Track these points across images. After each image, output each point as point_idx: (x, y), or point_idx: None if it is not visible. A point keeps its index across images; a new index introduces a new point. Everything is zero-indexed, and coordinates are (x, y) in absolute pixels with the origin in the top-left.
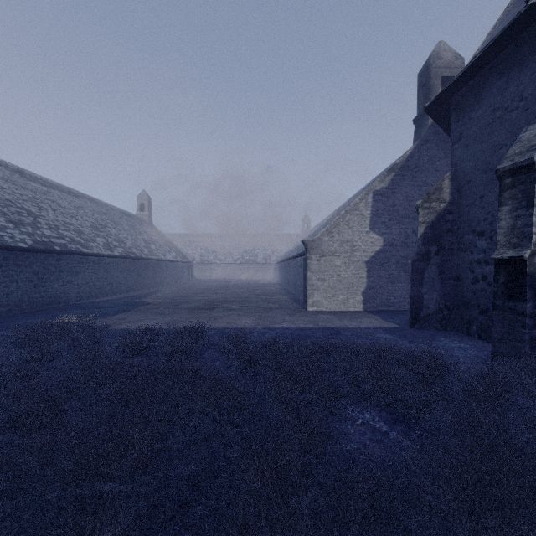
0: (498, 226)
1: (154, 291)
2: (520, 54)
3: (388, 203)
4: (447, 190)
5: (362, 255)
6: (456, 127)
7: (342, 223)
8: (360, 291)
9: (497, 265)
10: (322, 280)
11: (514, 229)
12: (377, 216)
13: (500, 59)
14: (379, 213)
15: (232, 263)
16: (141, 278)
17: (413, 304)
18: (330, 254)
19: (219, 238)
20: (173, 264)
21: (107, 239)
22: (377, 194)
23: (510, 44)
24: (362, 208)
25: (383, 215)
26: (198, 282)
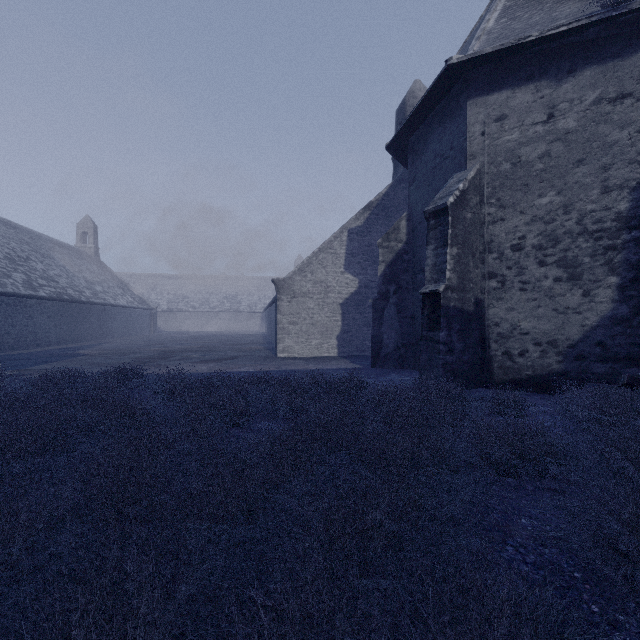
0: (426, 263)
1: (98, 342)
2: (451, 107)
3: (363, 243)
4: (404, 230)
5: (336, 296)
6: (412, 169)
7: (316, 262)
8: (335, 335)
9: (424, 299)
10: (294, 324)
11: (436, 266)
12: (352, 256)
13: (439, 109)
14: (355, 253)
15: (209, 311)
16: (79, 327)
17: (374, 343)
18: (302, 295)
19: (192, 280)
20: (128, 310)
21: (29, 276)
22: (352, 233)
23: (445, 97)
24: (336, 247)
25: (359, 255)
26: (163, 334)
